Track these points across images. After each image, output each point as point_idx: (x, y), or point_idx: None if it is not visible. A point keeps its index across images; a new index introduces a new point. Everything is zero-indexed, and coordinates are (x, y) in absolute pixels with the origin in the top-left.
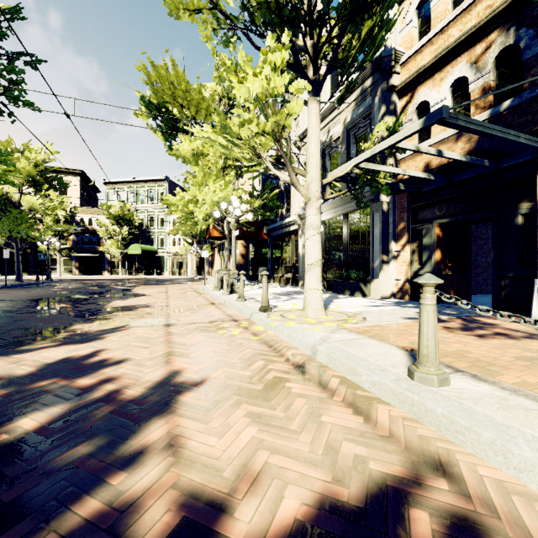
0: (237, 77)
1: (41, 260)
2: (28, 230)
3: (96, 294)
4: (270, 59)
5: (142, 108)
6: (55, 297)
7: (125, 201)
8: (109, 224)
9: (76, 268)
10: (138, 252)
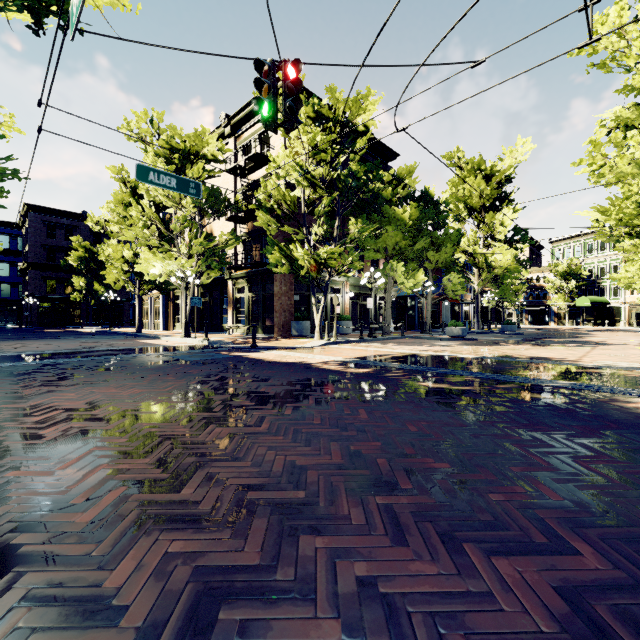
0: (627, 266)
1: (499, 313)
2: (510, 297)
3: (564, 333)
4: (638, 261)
5: (593, 225)
6: (544, 333)
7: (571, 255)
8: (556, 280)
9: (526, 319)
10: (586, 304)
